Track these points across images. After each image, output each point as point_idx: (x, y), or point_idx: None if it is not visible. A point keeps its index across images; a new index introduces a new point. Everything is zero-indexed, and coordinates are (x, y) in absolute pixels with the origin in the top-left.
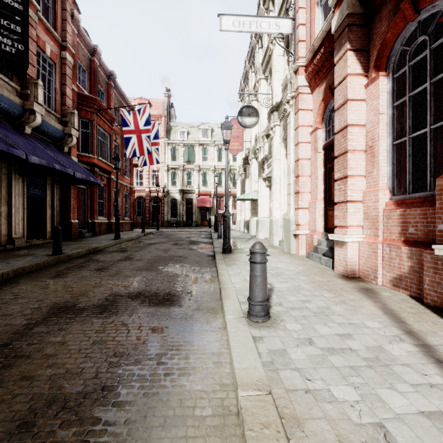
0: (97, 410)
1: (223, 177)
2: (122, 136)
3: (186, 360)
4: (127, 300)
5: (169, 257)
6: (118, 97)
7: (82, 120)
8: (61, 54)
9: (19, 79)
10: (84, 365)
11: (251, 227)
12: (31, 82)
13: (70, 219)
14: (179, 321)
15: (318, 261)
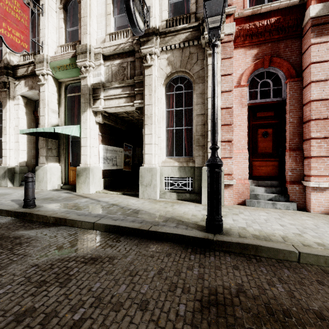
0: None
1: None
2: None
3: None
4: None
5: None
6: None
7: None
8: None
9: None
10: None
11: (48, 177)
12: None
13: None
14: None
15: (271, 206)
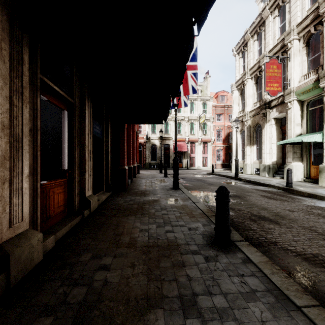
0: None
1: (194, 126)
2: None
3: None
4: None
5: None
6: None
7: None
8: None
9: None
10: None
11: (293, 172)
12: None
13: (124, 165)
14: None
15: None
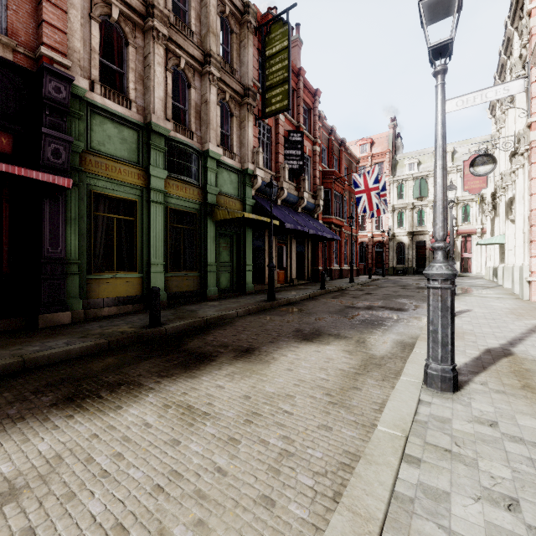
0: (380, 322)
1: (470, 210)
2: (349, 191)
3: (409, 321)
4: (378, 308)
5: (398, 295)
6: (346, 156)
7: (324, 190)
8: (313, 148)
9: (296, 180)
10: (371, 317)
11: (499, 275)
12: (302, 179)
13: (318, 267)
14: (406, 315)
15: None
